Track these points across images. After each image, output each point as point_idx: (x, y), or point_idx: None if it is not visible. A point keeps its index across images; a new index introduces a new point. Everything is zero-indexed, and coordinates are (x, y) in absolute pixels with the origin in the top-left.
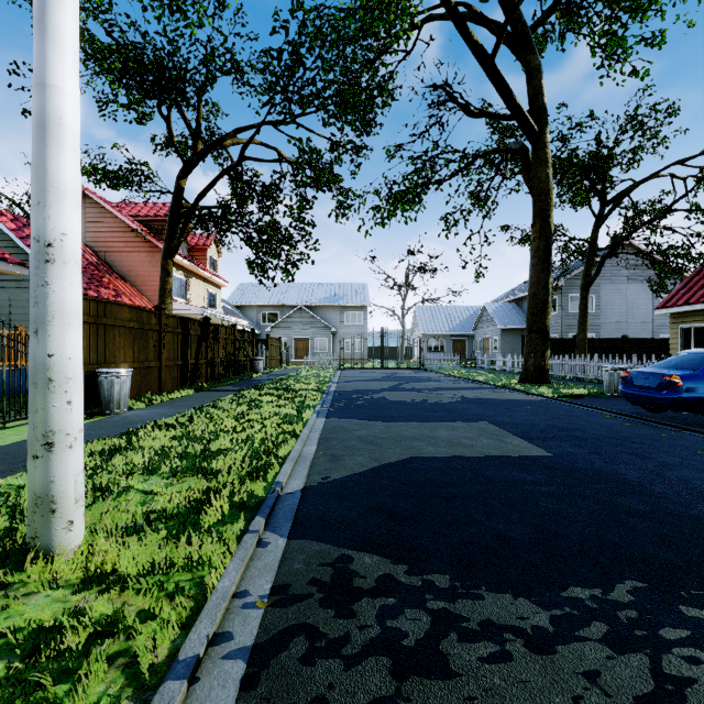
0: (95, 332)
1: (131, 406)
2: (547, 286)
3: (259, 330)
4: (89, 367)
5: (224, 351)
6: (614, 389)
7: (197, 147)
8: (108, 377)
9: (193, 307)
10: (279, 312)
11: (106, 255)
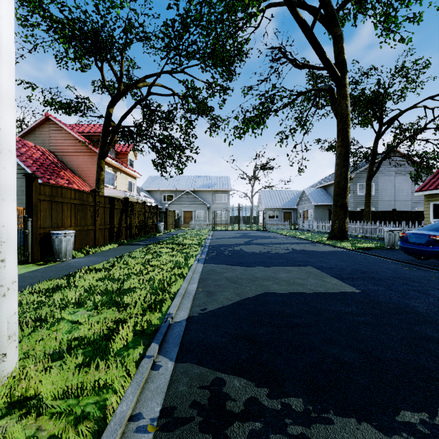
0: (50, 207)
1: (74, 255)
2: (346, 177)
3: (161, 206)
4: (46, 230)
5: (138, 219)
6: (392, 244)
7: (120, 88)
8: (58, 237)
9: (118, 191)
10: (174, 194)
11: (62, 158)
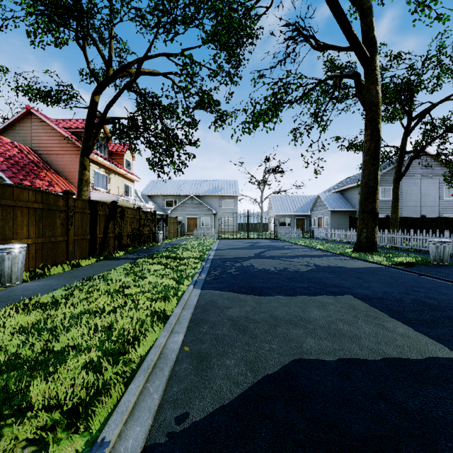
0: None
1: (31, 277)
2: (376, 177)
3: (163, 212)
4: None
5: (131, 227)
6: (440, 259)
7: (109, 73)
8: None
9: (110, 194)
10: (177, 200)
11: (46, 157)
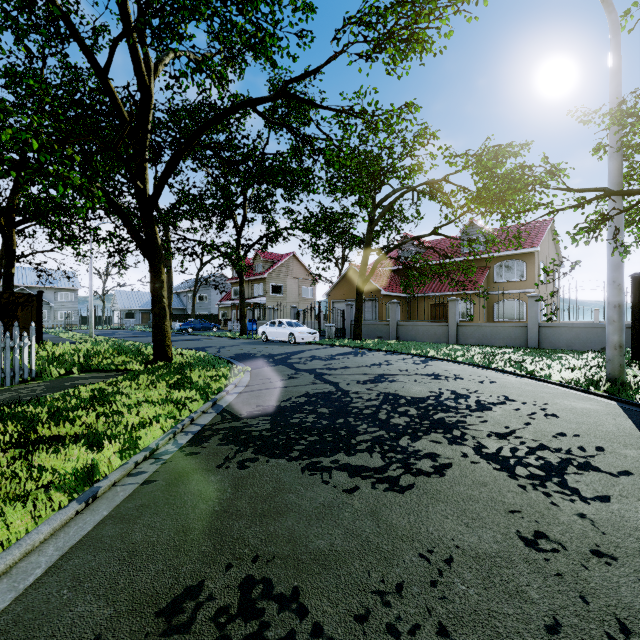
0: None
1: None
2: (171, 298)
3: None
4: None
5: None
6: None
7: None
8: None
9: None
10: None
11: None
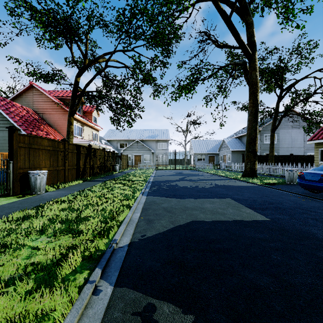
0: (28, 152)
1: (48, 189)
2: (256, 129)
3: (117, 151)
4: (24, 170)
5: (99, 161)
6: (291, 180)
7: (85, 62)
8: (34, 175)
9: (84, 140)
10: (127, 143)
11: (43, 115)
